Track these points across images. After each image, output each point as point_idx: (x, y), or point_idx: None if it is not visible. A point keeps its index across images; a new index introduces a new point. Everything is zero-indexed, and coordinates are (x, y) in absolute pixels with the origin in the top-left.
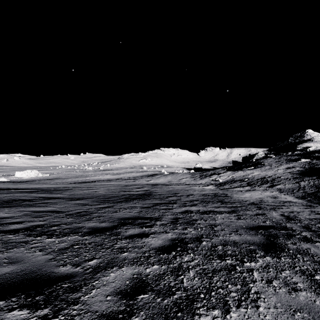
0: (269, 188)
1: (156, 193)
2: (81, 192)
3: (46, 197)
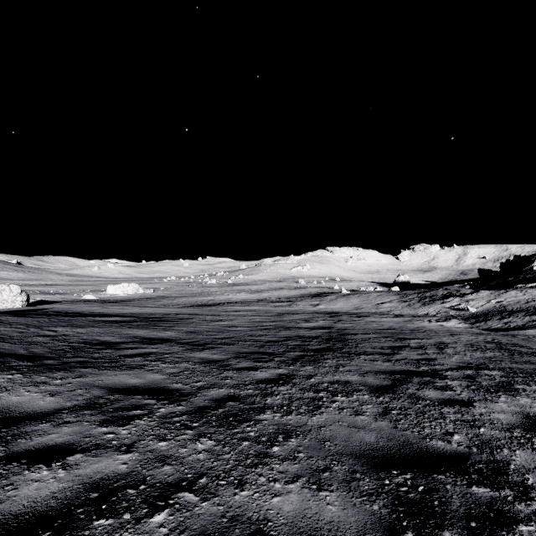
0: None
1: (354, 335)
2: (206, 326)
3: (146, 337)
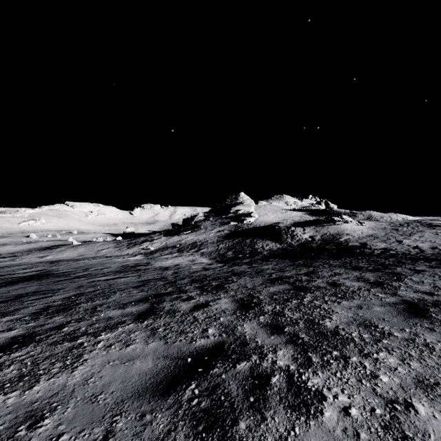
0: (195, 252)
1: (58, 271)
2: None
3: None
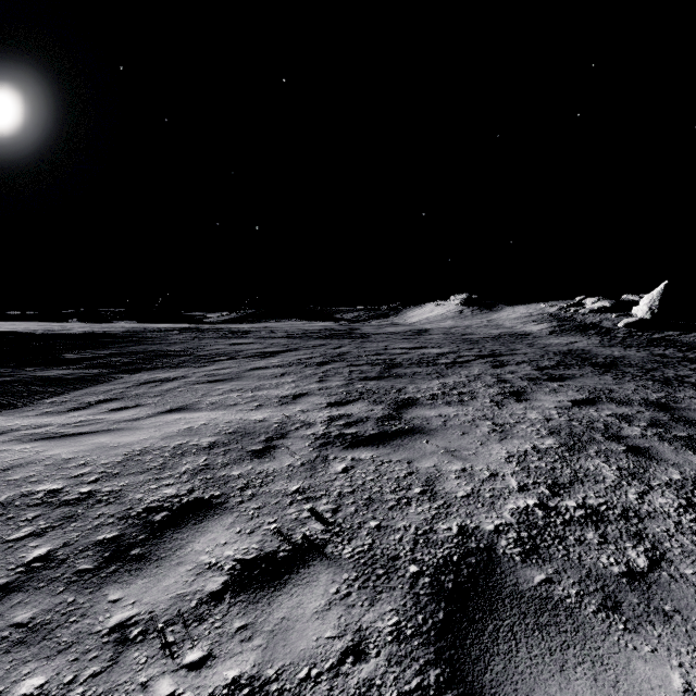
0: None
1: None
2: None
3: None
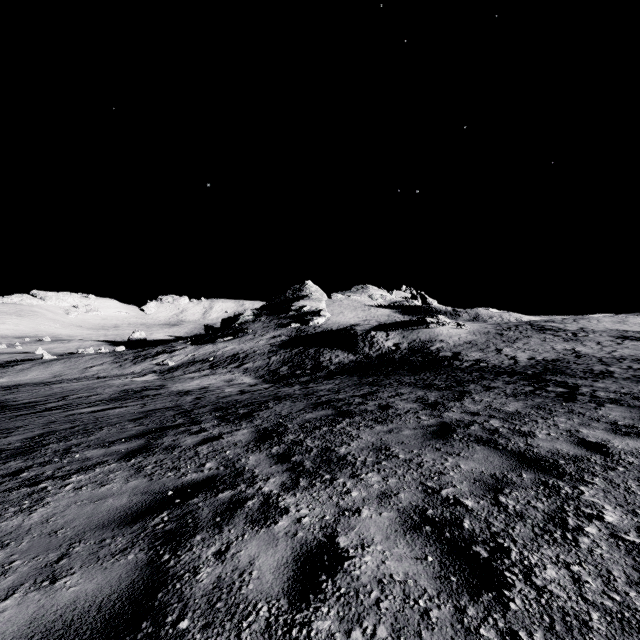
0: (236, 369)
1: (17, 402)
2: None
3: None
